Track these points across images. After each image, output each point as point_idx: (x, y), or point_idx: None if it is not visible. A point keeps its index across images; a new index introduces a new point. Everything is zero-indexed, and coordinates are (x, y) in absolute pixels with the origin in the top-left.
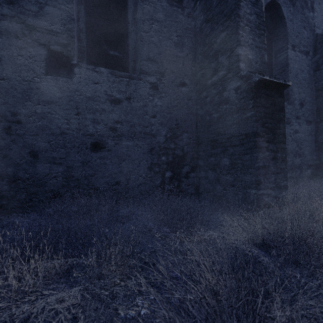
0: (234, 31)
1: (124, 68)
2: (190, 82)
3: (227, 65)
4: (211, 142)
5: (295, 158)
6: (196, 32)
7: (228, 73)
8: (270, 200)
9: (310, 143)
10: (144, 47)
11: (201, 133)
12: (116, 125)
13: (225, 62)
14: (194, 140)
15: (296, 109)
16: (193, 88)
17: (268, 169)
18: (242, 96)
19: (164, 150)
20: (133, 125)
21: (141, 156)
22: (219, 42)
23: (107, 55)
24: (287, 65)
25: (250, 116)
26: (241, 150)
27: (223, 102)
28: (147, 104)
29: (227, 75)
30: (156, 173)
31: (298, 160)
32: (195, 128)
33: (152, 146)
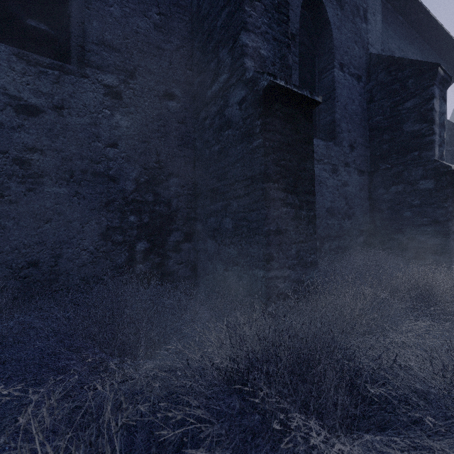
0: (237, 6)
1: (61, 57)
2: (182, 94)
3: (230, 63)
4: (210, 191)
5: (344, 221)
6: (192, 13)
7: (231, 77)
8: (289, 287)
9: (363, 200)
10: (93, 20)
11: (199, 179)
12: (29, 155)
13: (227, 59)
14: (190, 190)
15: (345, 152)
16: (188, 105)
17: (285, 236)
18: (247, 114)
19: (133, 204)
20: (70, 157)
21: (86, 214)
22: (219, 26)
23: (22, 26)
24: (334, 91)
25: (257, 147)
26: (246, 203)
27: (225, 126)
28: (99, 122)
29: (229, 81)
30: (118, 244)
31: (347, 224)
32: (192, 170)
33: (110, 197)
